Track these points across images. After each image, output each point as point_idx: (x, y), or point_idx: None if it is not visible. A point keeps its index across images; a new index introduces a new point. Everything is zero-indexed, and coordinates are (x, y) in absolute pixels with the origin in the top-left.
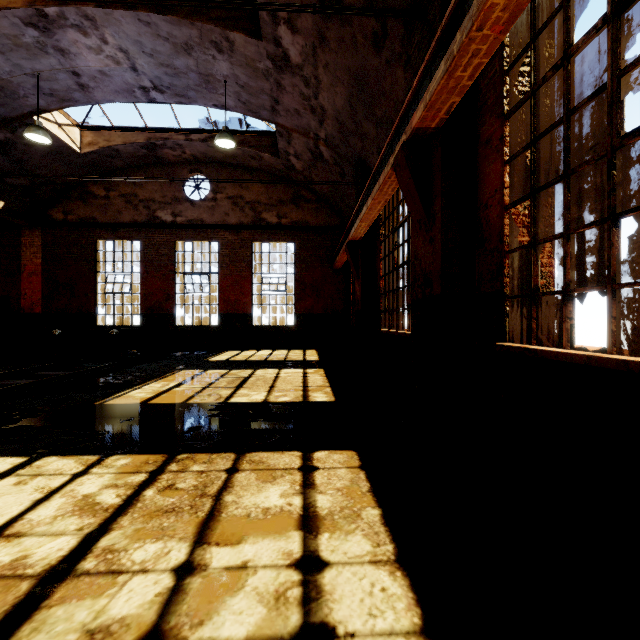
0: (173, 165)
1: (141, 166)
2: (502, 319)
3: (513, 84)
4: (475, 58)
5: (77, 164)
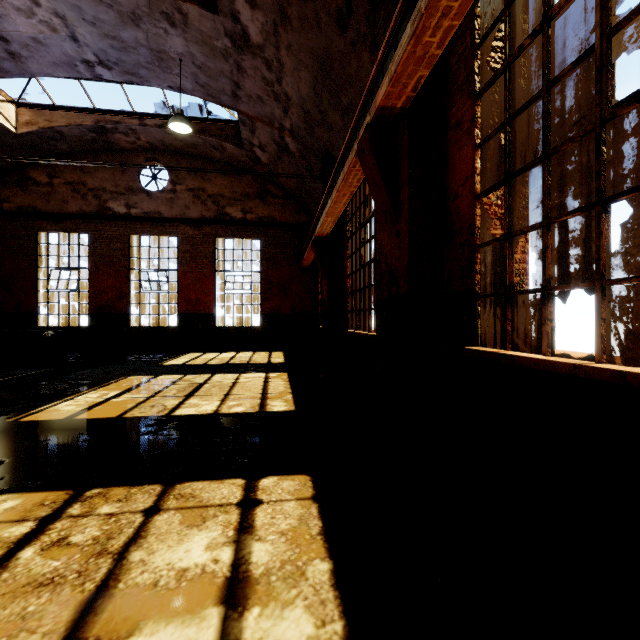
0: (127, 152)
1: (90, 152)
2: (474, 320)
3: (485, 60)
4: (445, 19)
5: (13, 145)
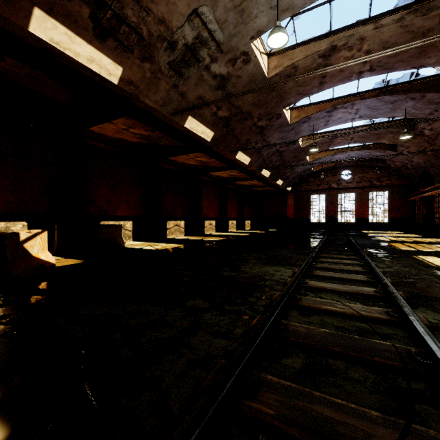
0: (337, 168)
1: (326, 170)
2: None
3: None
4: None
5: (310, 174)
